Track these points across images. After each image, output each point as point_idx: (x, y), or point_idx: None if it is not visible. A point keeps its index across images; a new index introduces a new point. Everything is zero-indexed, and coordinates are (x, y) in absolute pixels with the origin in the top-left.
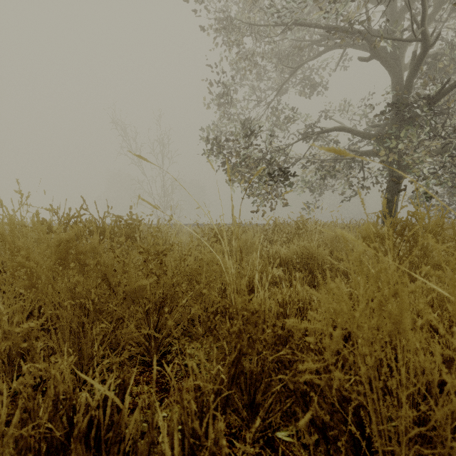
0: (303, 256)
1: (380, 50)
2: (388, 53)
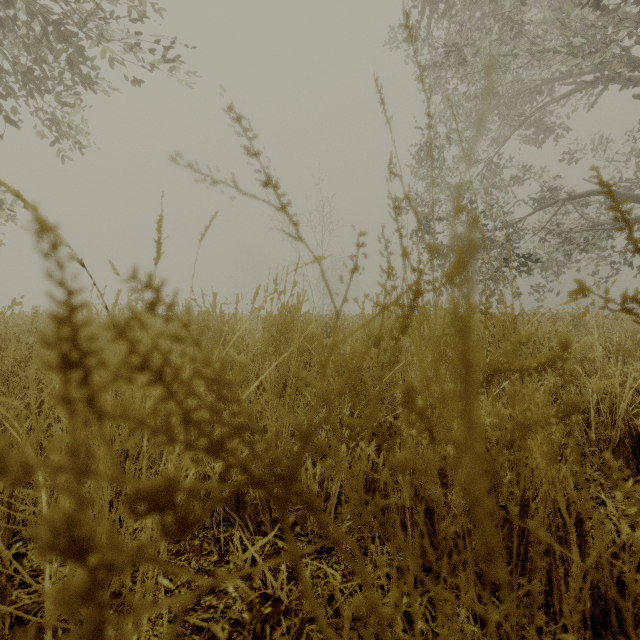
0: (612, 346)
1: None
2: None
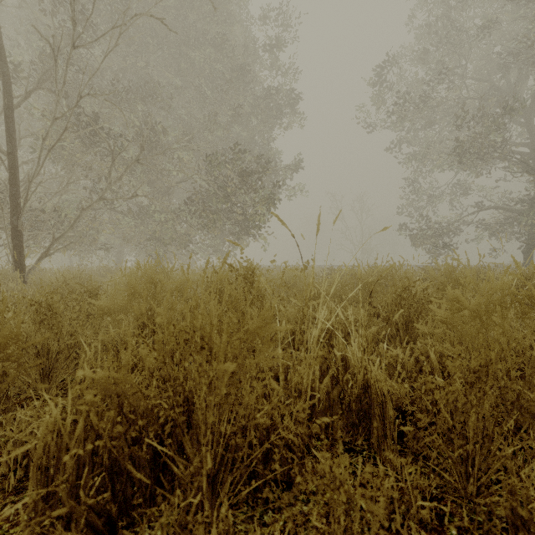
0: None
1: (524, 155)
2: (530, 157)
